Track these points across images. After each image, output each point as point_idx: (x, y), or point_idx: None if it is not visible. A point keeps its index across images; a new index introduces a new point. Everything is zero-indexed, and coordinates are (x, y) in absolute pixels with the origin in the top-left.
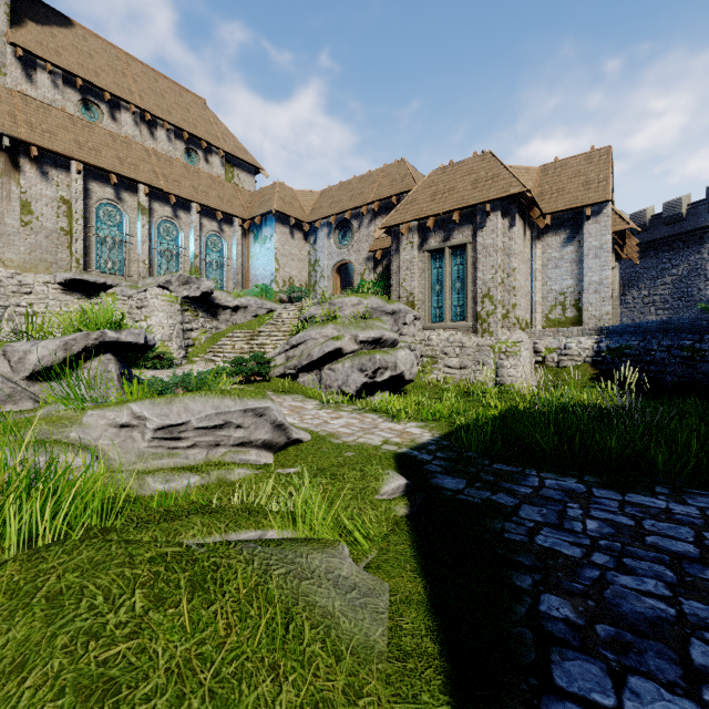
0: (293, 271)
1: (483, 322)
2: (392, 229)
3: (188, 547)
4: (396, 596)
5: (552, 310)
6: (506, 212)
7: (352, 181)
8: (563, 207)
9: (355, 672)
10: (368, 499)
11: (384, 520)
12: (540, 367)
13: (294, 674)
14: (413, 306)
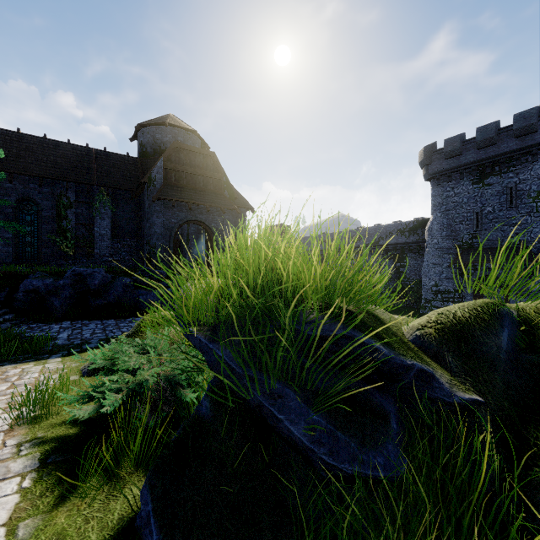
0: None
1: None
2: None
3: None
4: None
5: None
6: None
7: None
8: None
9: None
10: None
11: None
12: None
13: None
14: None
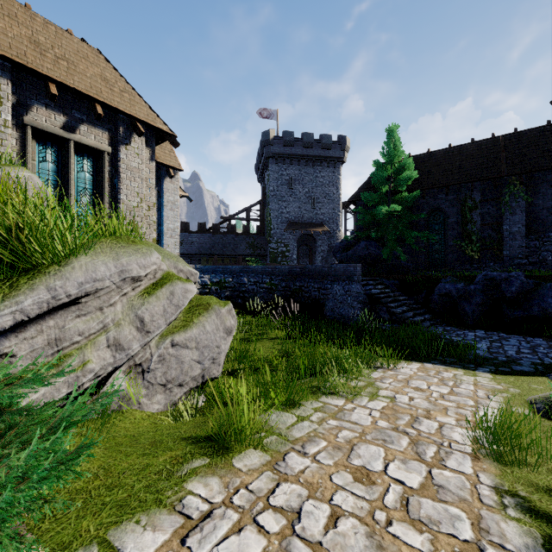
0: None
1: None
2: None
3: None
4: None
5: None
6: (148, 141)
7: None
8: None
9: None
10: None
11: None
12: None
13: None
14: None
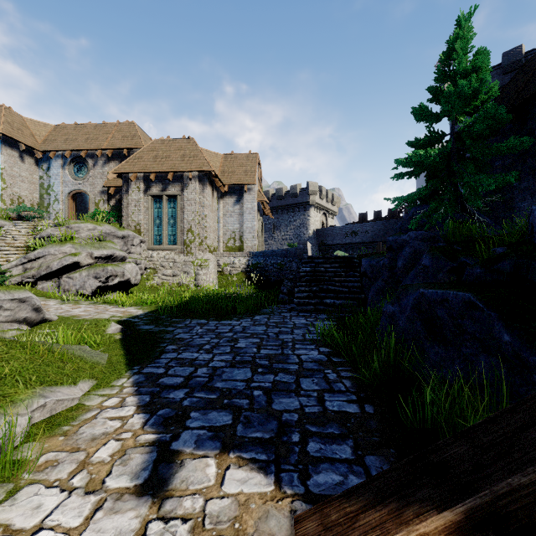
0: (22, 192)
1: (188, 247)
2: (123, 175)
3: (15, 339)
4: (111, 355)
5: (229, 241)
6: (201, 180)
7: (88, 125)
8: (234, 182)
9: (93, 365)
10: (100, 334)
11: (108, 340)
12: (220, 274)
13: (70, 363)
14: (140, 233)
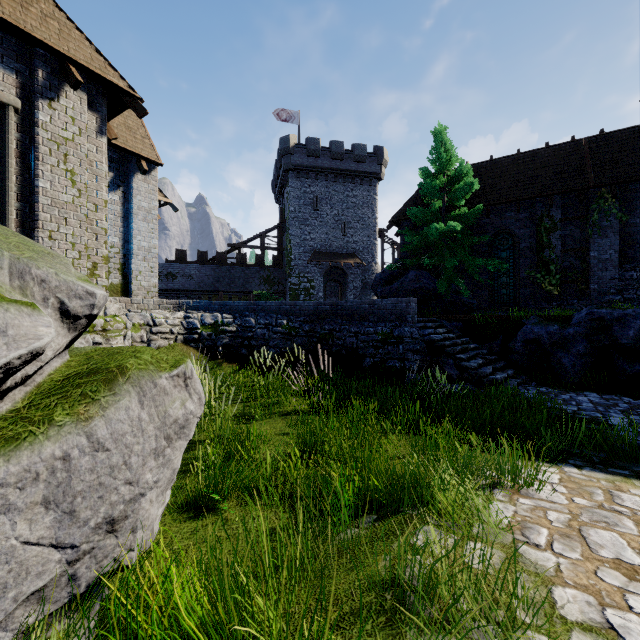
0: None
1: None
2: None
3: None
4: None
5: None
6: (94, 103)
7: None
8: (115, 141)
9: None
10: None
11: None
12: None
13: None
14: None
